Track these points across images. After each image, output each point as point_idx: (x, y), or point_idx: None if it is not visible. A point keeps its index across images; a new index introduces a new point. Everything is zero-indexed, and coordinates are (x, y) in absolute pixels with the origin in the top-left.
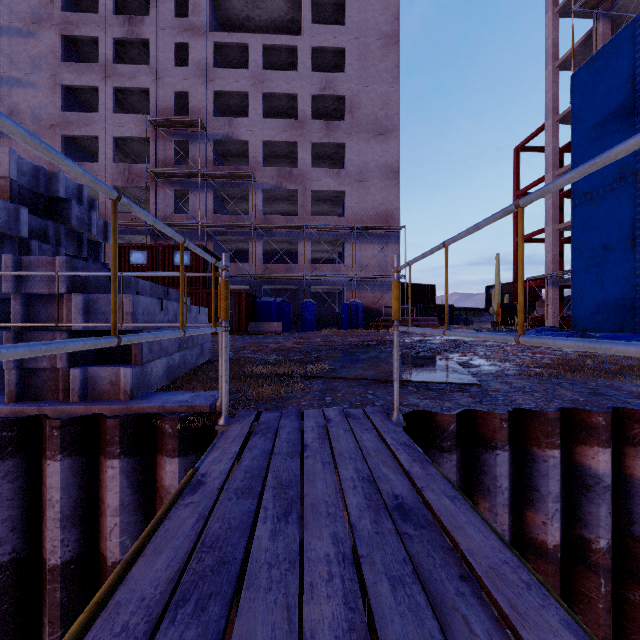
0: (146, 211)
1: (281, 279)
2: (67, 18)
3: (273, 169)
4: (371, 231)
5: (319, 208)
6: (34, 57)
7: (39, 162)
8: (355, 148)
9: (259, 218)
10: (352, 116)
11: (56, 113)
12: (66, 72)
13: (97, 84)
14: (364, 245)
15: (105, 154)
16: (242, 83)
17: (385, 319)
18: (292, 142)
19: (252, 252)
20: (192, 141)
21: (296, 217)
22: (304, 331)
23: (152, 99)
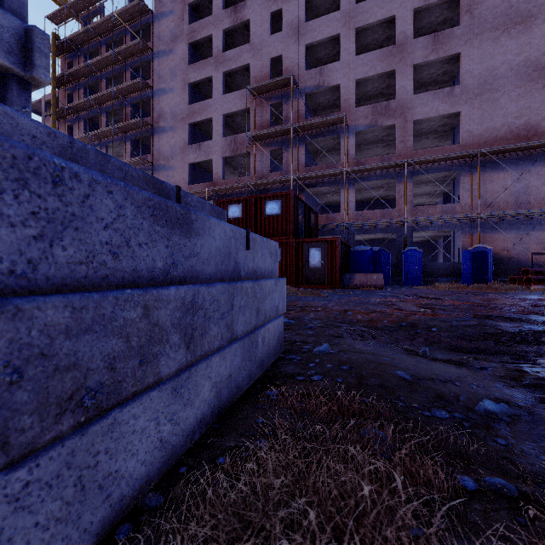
0: (246, 173)
1: (376, 226)
2: (192, 28)
3: (366, 107)
4: (501, 156)
5: (419, 145)
6: (172, 68)
7: (175, 149)
8: (475, 54)
9: (351, 163)
10: (471, 15)
11: (185, 107)
12: (191, 72)
13: (212, 74)
14: (489, 175)
15: (217, 131)
16: (333, 27)
17: (537, 270)
18: (389, 72)
19: (344, 199)
20: (285, 101)
21: (394, 155)
22: (406, 285)
23: (252, 72)
